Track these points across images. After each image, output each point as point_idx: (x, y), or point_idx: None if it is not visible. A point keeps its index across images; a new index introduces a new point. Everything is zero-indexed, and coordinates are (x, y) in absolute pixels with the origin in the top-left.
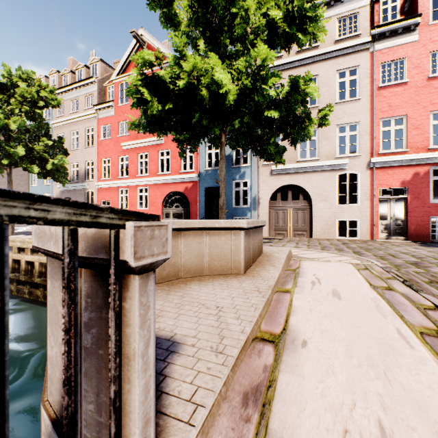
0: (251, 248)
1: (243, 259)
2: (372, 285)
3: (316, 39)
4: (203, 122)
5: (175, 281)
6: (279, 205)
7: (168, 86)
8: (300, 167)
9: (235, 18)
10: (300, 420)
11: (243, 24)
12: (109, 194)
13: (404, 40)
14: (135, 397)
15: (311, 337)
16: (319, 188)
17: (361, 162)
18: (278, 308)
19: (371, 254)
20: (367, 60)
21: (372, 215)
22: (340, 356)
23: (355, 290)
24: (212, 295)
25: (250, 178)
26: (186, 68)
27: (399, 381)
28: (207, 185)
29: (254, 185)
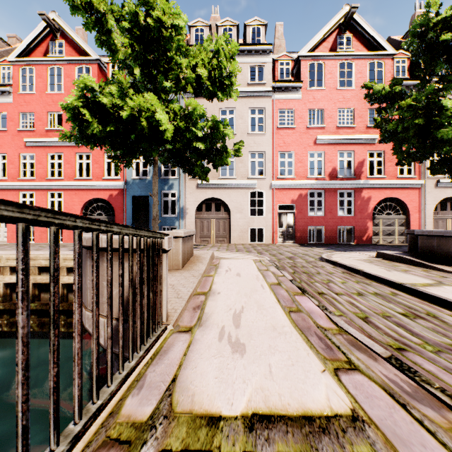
0: (186, 251)
1: (181, 259)
2: (259, 269)
3: (231, 97)
4: (142, 146)
5: None
6: (204, 215)
7: (108, 110)
8: (221, 183)
9: (170, 63)
10: (216, 309)
11: (177, 71)
12: (4, 197)
13: (293, 96)
14: (165, 292)
15: (222, 291)
16: (237, 202)
17: (266, 183)
18: (206, 283)
19: (268, 253)
20: (270, 105)
21: (273, 225)
22: (234, 294)
23: (249, 272)
24: None
25: (178, 190)
26: (131, 105)
27: (254, 297)
28: (135, 194)
29: (182, 197)
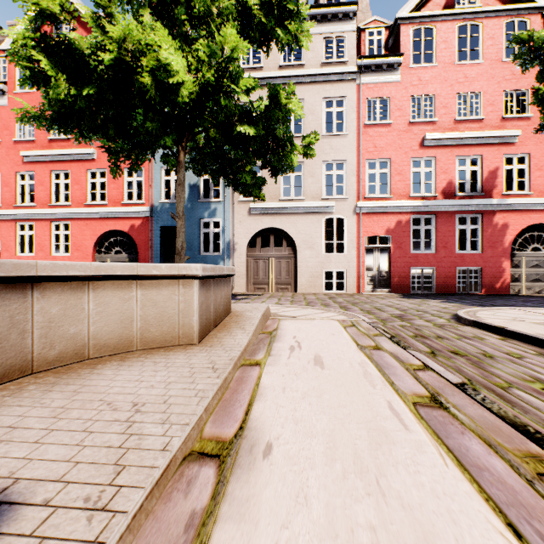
0: (212, 305)
1: (197, 322)
2: (360, 345)
3: (299, 43)
4: (147, 126)
5: (75, 365)
6: (259, 253)
7: (87, 61)
8: (283, 207)
9: None
10: None
11: None
12: None
13: (388, 78)
14: None
15: (279, 435)
16: (305, 233)
17: (348, 206)
18: (238, 393)
19: (358, 308)
20: (354, 92)
21: (359, 266)
22: (318, 462)
23: (341, 353)
24: (134, 383)
25: (223, 218)
26: (113, 34)
27: (396, 492)
28: (164, 224)
29: (229, 227)
